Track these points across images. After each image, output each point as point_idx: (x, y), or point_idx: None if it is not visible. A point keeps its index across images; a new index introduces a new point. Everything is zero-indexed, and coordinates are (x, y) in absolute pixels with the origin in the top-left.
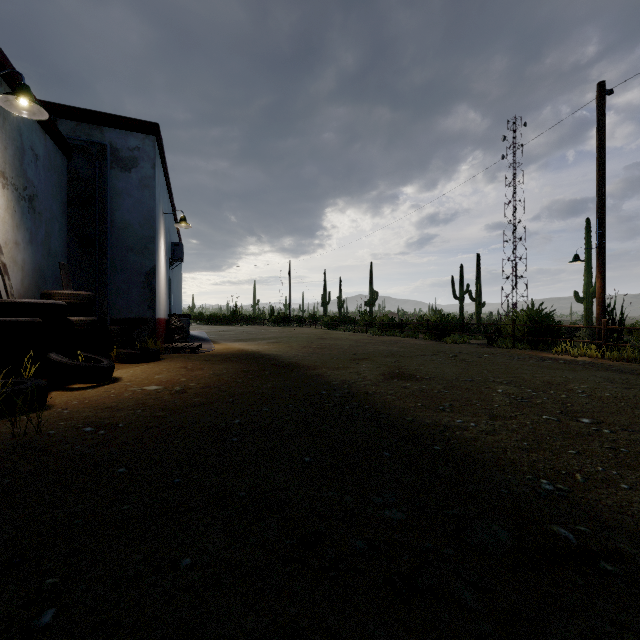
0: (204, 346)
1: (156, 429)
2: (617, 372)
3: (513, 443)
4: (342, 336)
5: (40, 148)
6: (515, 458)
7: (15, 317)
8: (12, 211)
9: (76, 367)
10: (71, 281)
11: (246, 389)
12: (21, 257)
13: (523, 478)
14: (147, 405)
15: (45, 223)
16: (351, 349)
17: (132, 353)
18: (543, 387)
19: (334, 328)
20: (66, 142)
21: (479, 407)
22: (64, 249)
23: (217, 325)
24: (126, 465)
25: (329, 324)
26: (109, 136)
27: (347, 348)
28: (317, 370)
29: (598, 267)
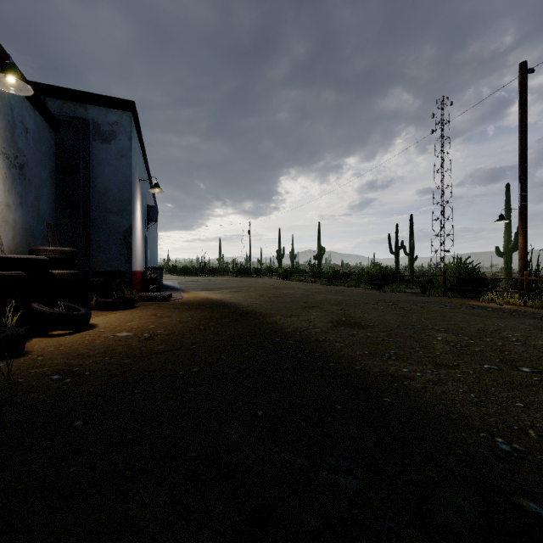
0: (175, 295)
1: (119, 377)
2: (542, 319)
3: (461, 395)
4: (294, 286)
5: (30, 122)
6: (465, 412)
7: (1, 271)
8: (3, 177)
9: (55, 316)
10: (58, 239)
11: (207, 336)
12: (12, 217)
13: (478, 436)
14: (115, 352)
15: (35, 188)
16: (302, 298)
17: (110, 302)
18: (479, 335)
19: (287, 278)
20: (54, 118)
21: (422, 355)
22: (52, 211)
23: (188, 276)
24: (83, 418)
25: (283, 275)
26: (91, 112)
27: (299, 297)
28: (272, 317)
29: (520, 225)
